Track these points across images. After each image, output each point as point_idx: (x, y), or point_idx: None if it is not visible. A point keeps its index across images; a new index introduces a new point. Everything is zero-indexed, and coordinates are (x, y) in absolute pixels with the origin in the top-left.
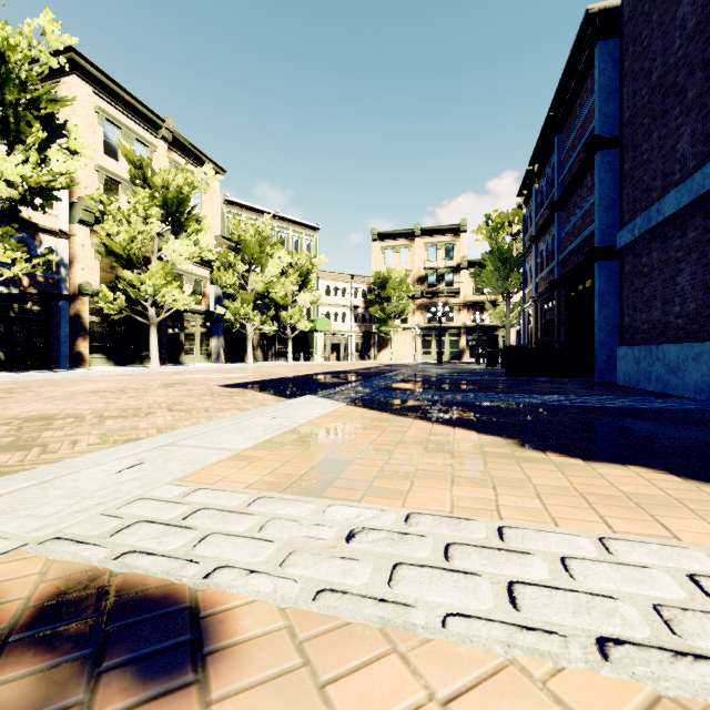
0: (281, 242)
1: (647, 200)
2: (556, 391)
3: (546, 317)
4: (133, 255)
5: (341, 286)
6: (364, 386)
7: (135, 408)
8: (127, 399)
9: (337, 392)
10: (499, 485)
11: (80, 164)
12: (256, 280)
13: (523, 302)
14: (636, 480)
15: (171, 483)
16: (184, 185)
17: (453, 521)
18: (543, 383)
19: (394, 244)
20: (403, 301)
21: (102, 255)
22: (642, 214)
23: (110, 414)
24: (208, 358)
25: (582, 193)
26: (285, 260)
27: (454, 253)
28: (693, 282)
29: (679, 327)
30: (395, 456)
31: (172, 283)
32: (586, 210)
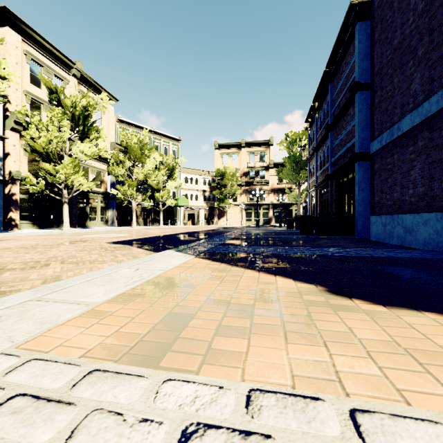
0: (155, 148)
1: (390, 122)
2: (335, 245)
3: (323, 198)
4: (50, 153)
5: (194, 177)
6: (208, 242)
7: (36, 261)
8: (33, 254)
9: (190, 247)
10: (326, 338)
11: (6, 85)
12: (138, 172)
13: (308, 188)
14: (437, 328)
15: (5, 351)
16: (87, 106)
17: (298, 404)
18: (324, 239)
19: (228, 151)
20: (234, 187)
21: (28, 152)
22: (387, 131)
23: (12, 266)
24: (105, 224)
25: (347, 119)
26: (158, 159)
27: (265, 158)
28: (422, 174)
29: (412, 203)
30: (232, 306)
31: (79, 172)
32: (349, 129)
